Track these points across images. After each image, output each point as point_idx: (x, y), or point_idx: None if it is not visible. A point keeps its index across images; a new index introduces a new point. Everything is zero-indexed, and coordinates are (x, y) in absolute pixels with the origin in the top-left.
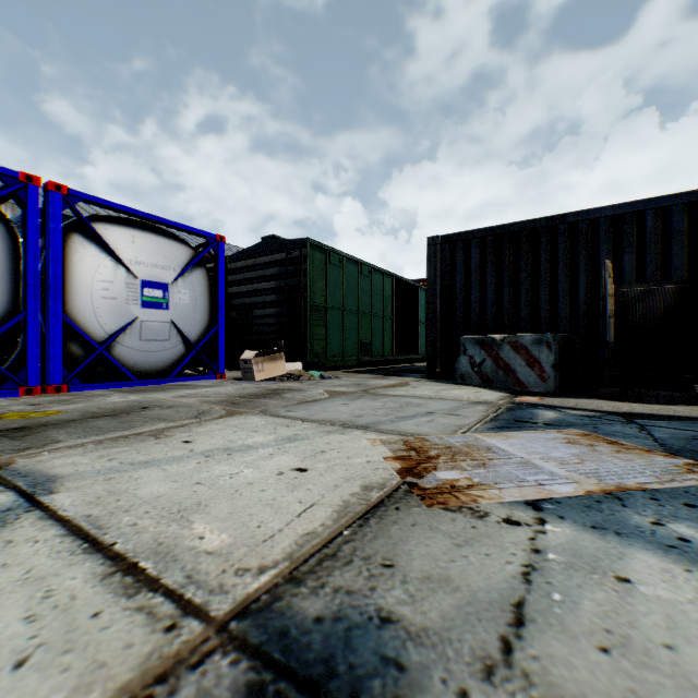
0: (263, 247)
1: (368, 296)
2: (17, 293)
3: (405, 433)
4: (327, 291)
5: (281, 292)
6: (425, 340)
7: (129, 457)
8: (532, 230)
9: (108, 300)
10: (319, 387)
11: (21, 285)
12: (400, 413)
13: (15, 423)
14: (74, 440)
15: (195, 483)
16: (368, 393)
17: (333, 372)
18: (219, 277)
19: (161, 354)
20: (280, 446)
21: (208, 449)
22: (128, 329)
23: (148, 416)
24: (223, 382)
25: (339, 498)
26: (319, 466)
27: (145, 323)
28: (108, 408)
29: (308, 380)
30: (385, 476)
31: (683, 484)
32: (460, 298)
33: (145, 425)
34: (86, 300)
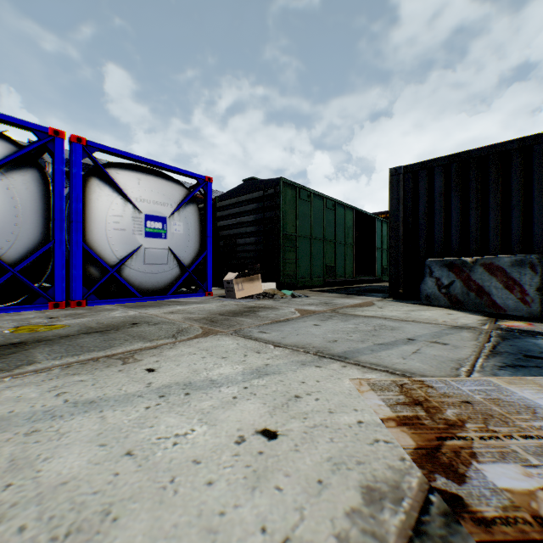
0: (244, 187)
1: (332, 226)
2: (48, 226)
3: (393, 369)
4: (297, 222)
5: (259, 224)
6: (381, 264)
7: (79, 391)
8: (502, 153)
9: (118, 231)
10: (290, 306)
11: (51, 219)
12: (377, 339)
13: (19, 337)
14: (48, 361)
15: (125, 452)
16: (337, 312)
17: (302, 291)
18: (207, 211)
19: (161, 276)
20: (247, 383)
21: (167, 384)
22: (134, 255)
23: (132, 333)
24: (209, 299)
25: (329, 525)
26: (292, 426)
27: (147, 250)
28: (105, 323)
29: (280, 298)
30: (393, 461)
31: None
32: (423, 223)
33: (123, 345)
34: (101, 231)
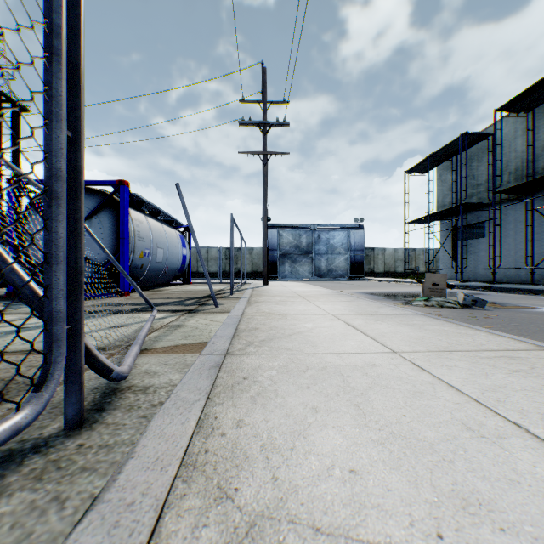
0: None
1: None
2: None
3: None
4: None
5: None
6: None
7: None
8: None
9: None
10: None
11: None
12: None
13: None
14: None
15: None
16: None
17: None
18: None
19: None
20: None
21: None
22: None
23: None
24: None
25: None
26: None
27: None
28: None
29: None
30: None
31: (1, 305)
32: None
33: None
34: None
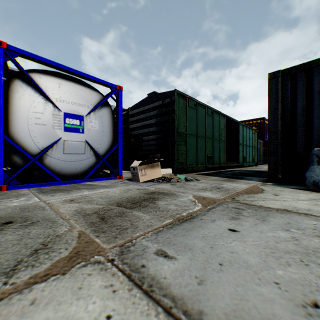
0: (148, 99)
1: (211, 127)
2: None
3: None
4: (187, 123)
5: (159, 125)
6: (242, 155)
7: None
8: None
9: (39, 125)
10: (187, 191)
11: None
12: None
13: None
14: None
15: None
16: (239, 202)
17: (191, 174)
18: (118, 113)
19: (79, 163)
20: None
21: None
22: (54, 146)
23: None
24: (118, 182)
25: None
26: None
27: (66, 142)
28: None
29: (176, 181)
30: None
31: None
32: (301, 117)
33: None
34: (24, 125)
